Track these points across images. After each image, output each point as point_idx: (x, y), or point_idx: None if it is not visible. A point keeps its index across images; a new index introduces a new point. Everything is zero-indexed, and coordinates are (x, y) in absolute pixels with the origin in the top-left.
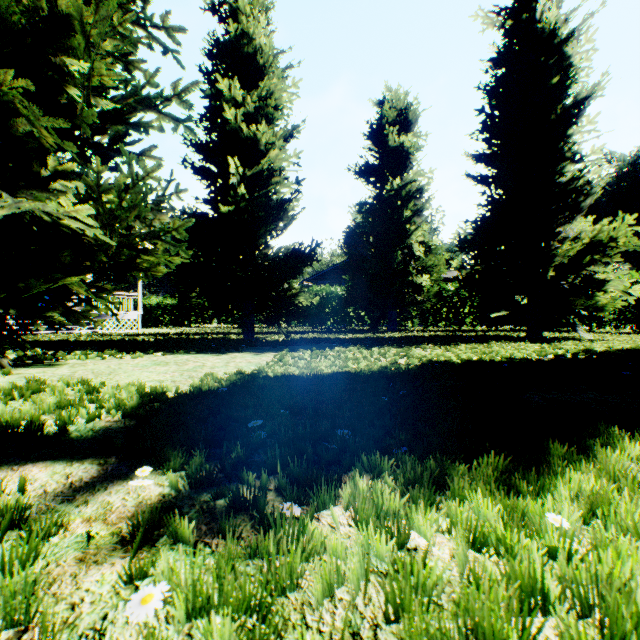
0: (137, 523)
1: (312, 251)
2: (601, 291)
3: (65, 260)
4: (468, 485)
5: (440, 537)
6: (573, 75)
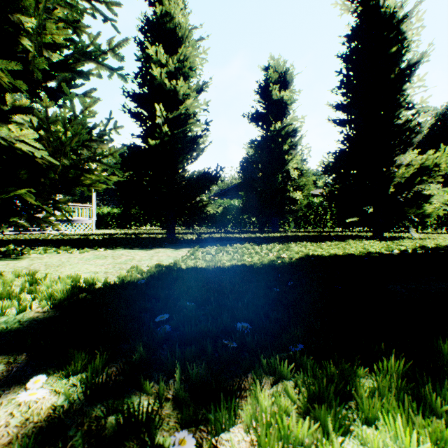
0: None
1: (217, 173)
2: (427, 203)
3: (22, 177)
4: (379, 403)
5: None
6: (407, 46)
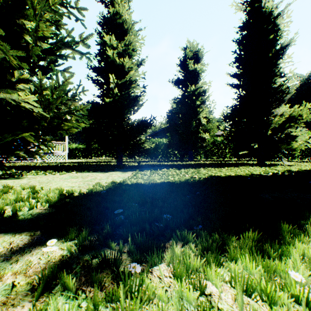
0: (42, 277)
1: (151, 121)
2: (294, 141)
3: (24, 124)
4: (239, 251)
5: (225, 286)
6: (280, 34)
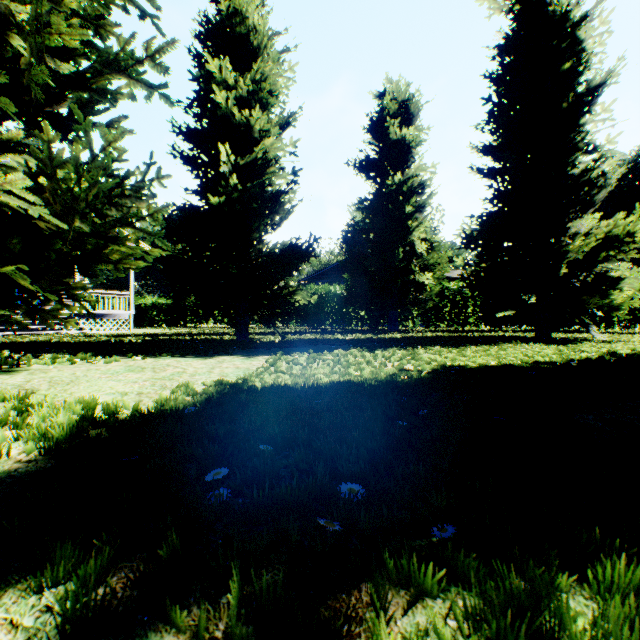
0: None
1: (310, 246)
2: (615, 289)
3: (14, 248)
4: None
5: None
6: (586, 61)
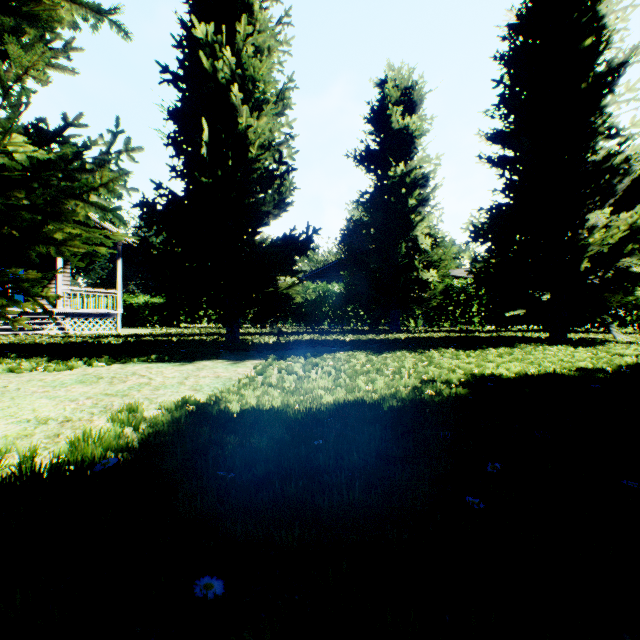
0: None
1: (307, 238)
2: (638, 286)
3: None
4: None
5: None
6: (607, 38)
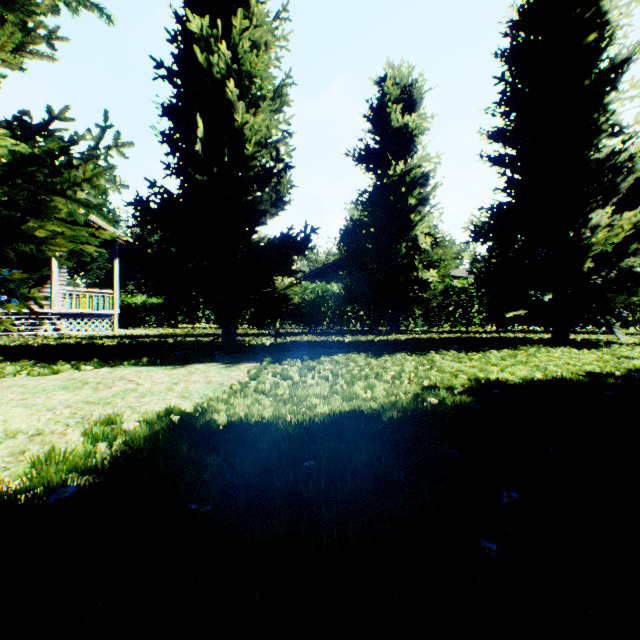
0: None
1: (305, 237)
2: None
3: None
4: None
5: None
6: (610, 34)
